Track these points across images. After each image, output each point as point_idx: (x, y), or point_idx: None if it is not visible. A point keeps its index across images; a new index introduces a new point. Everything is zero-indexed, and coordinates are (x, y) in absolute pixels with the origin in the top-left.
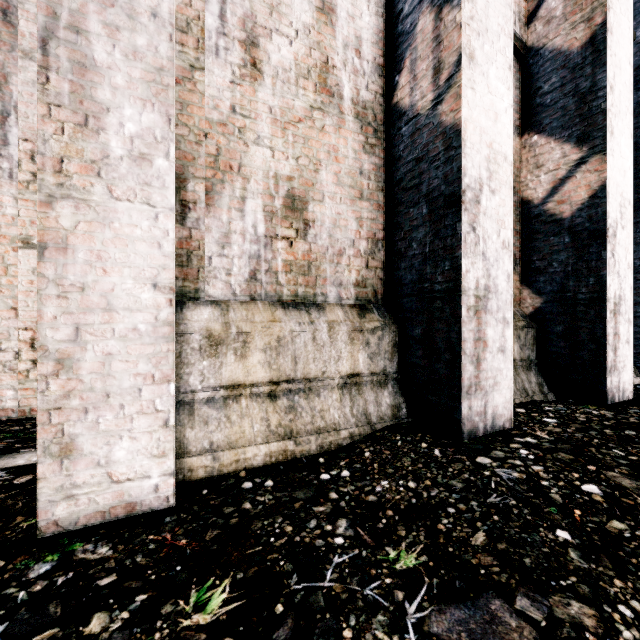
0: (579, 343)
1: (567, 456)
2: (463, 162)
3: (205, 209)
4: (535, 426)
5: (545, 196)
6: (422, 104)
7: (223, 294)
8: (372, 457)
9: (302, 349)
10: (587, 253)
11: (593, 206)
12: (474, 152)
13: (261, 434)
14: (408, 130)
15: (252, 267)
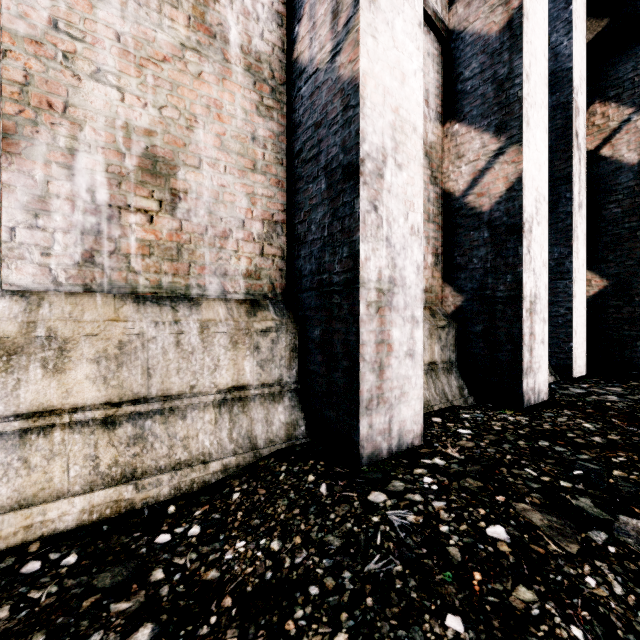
0: (497, 344)
1: (475, 483)
2: (362, 124)
3: (2, 159)
4: (448, 441)
5: (466, 188)
6: (321, 57)
7: (36, 282)
8: (240, 500)
9: (159, 357)
10: (505, 249)
11: (510, 199)
12: (376, 115)
13: (81, 480)
14: (307, 90)
15: (87, 246)
